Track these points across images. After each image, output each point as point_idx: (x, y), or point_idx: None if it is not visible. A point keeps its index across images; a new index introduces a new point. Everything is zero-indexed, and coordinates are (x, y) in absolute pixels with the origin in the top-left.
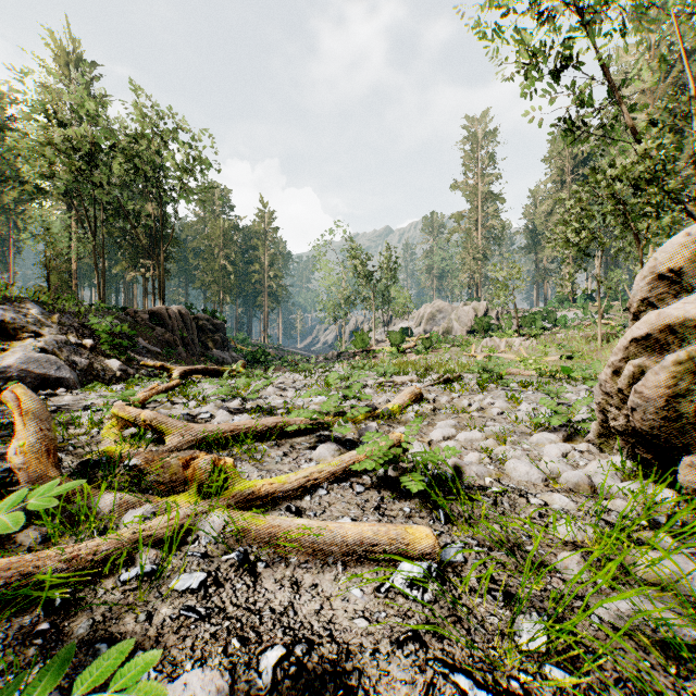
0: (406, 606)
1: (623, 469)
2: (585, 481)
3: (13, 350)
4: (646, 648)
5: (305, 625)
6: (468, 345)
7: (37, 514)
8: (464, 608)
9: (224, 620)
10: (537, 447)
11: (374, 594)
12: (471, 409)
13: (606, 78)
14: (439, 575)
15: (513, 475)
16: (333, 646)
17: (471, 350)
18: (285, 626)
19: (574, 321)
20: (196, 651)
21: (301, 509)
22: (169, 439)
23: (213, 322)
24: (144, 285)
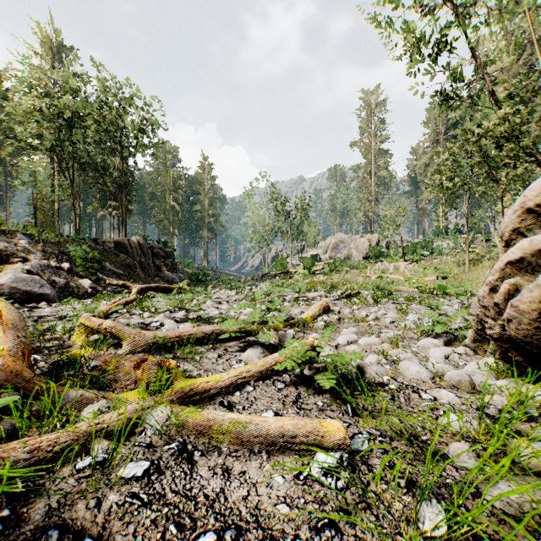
0: (322, 492)
1: (499, 370)
2: (466, 379)
3: (5, 272)
4: (535, 533)
5: (234, 511)
6: (364, 268)
7: (11, 409)
8: (373, 494)
9: (163, 506)
10: (424, 350)
11: (294, 481)
12: (368, 319)
13: (473, 58)
14: (350, 464)
15: (406, 374)
16: (258, 531)
17: (366, 272)
18: (217, 512)
19: (447, 249)
20: (137, 537)
21: (232, 403)
22: (125, 344)
23: (165, 250)
24: (111, 221)
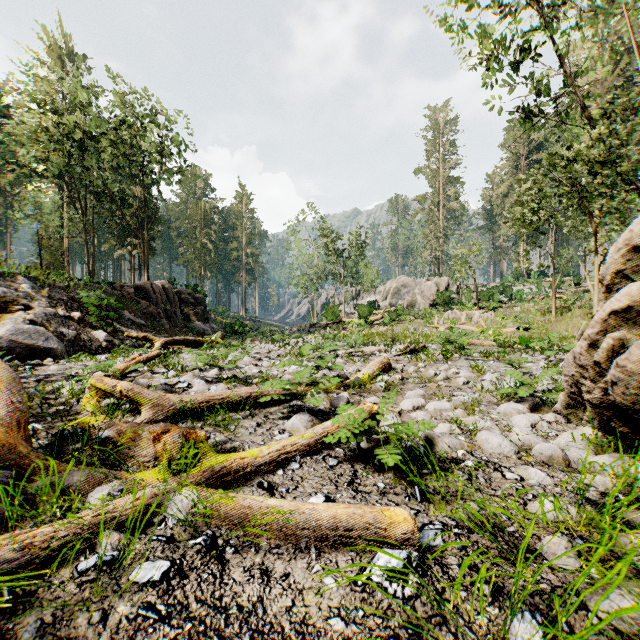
0: (385, 602)
1: (600, 443)
2: (559, 454)
3: (4, 322)
4: None
5: (274, 627)
6: (431, 317)
7: None
8: (449, 604)
9: (186, 621)
10: (505, 417)
11: (350, 587)
12: (437, 378)
13: (562, 67)
14: (420, 565)
15: (485, 447)
16: None
17: (434, 322)
18: (253, 628)
19: (529, 295)
20: None
21: (273, 485)
22: (144, 410)
23: (195, 296)
24: (130, 262)
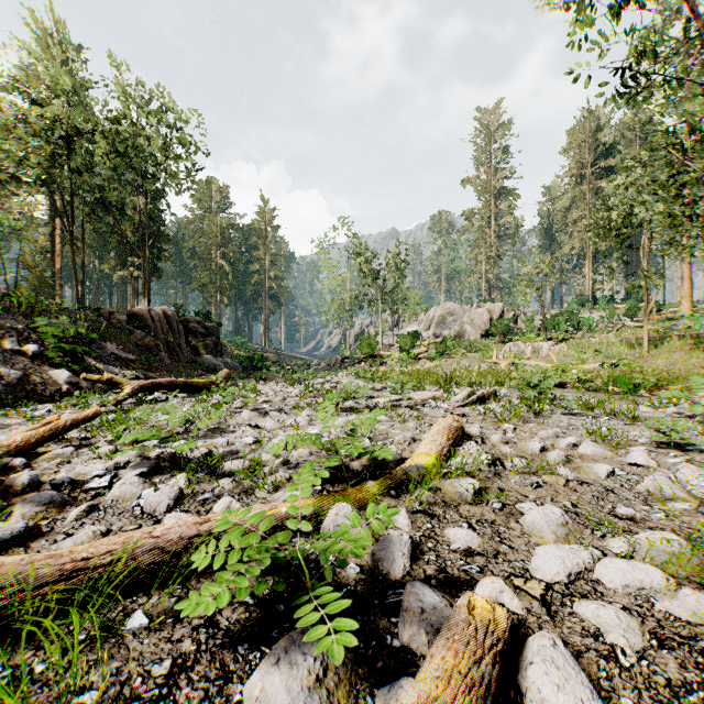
0: None
1: None
2: None
3: None
4: None
5: None
6: (488, 350)
7: None
8: None
9: None
10: None
11: None
12: (552, 461)
13: (687, 6)
14: None
15: None
16: None
17: (492, 356)
18: None
19: (600, 324)
20: None
21: None
22: None
23: (205, 325)
24: (133, 285)
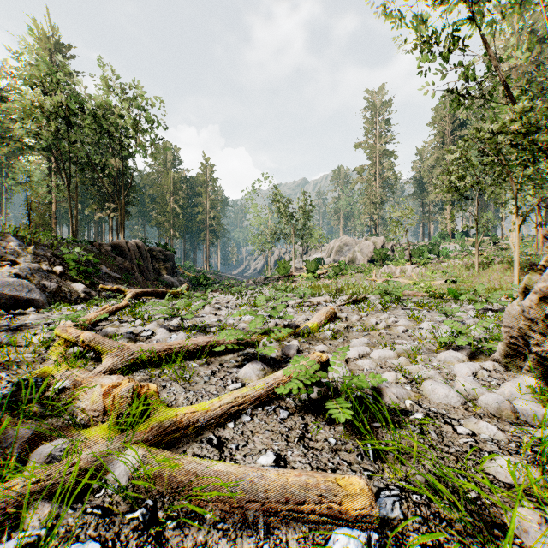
0: None
1: None
2: (507, 406)
3: None
4: None
5: None
6: (369, 271)
7: None
8: None
9: None
10: (446, 365)
11: None
12: (379, 327)
13: (486, 50)
14: None
15: (432, 397)
16: None
17: (372, 276)
18: None
19: (454, 252)
20: None
21: (223, 440)
22: (105, 359)
23: (164, 253)
24: (109, 223)
